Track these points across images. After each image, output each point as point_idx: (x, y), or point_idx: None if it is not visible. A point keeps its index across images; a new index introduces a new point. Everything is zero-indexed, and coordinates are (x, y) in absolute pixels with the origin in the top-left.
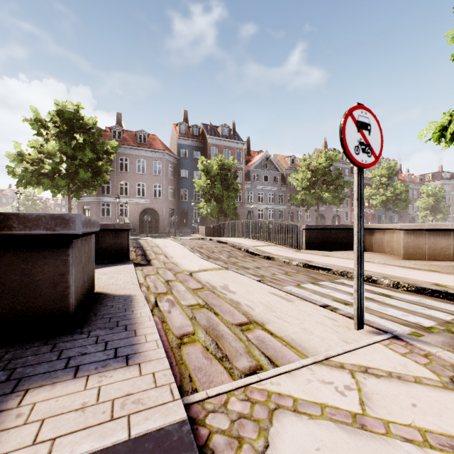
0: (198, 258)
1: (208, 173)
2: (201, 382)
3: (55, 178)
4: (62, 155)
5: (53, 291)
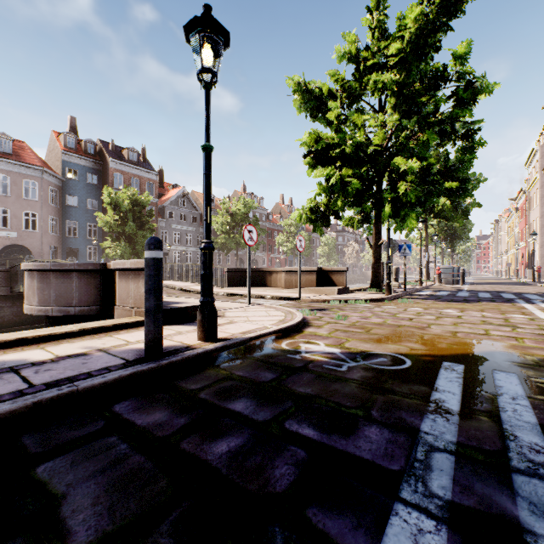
0: None
1: (116, 207)
2: None
3: None
4: None
5: None
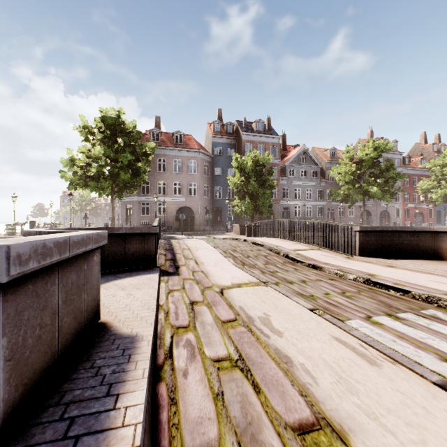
0: (232, 265)
1: (242, 170)
2: None
3: (100, 180)
4: (106, 159)
5: None
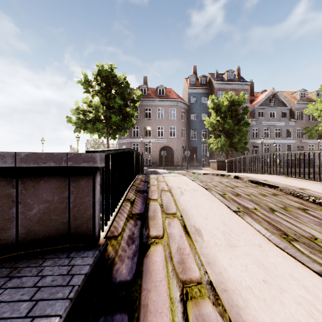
0: (274, 248)
1: (217, 110)
2: None
3: (96, 123)
4: (103, 107)
5: None
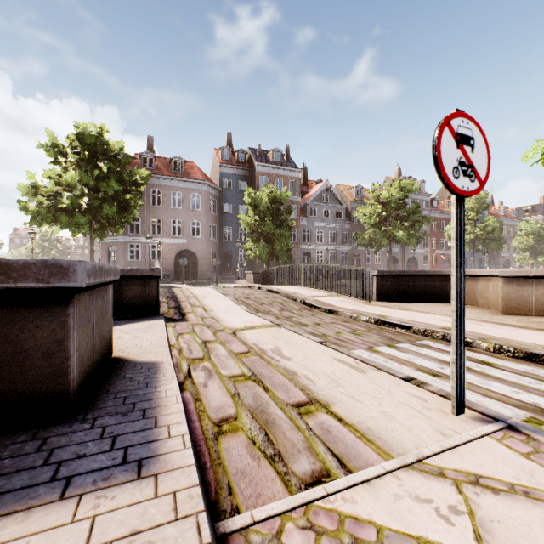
0: (244, 312)
1: (256, 207)
2: (244, 496)
3: (75, 214)
4: (83, 187)
5: (47, 363)
